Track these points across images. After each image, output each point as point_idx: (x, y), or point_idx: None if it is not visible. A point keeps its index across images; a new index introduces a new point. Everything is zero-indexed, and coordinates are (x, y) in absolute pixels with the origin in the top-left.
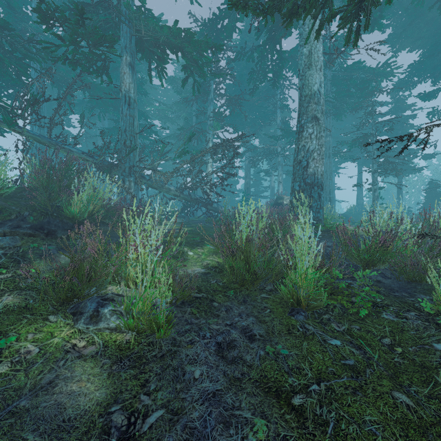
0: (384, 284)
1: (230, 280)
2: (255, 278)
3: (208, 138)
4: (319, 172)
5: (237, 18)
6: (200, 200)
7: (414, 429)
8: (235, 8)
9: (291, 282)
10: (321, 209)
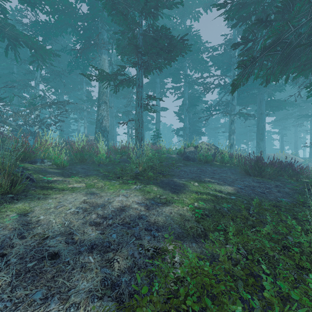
0: (124, 160)
1: (76, 161)
2: (85, 160)
3: (36, 92)
4: (107, 126)
5: (63, 32)
6: (36, 133)
7: None
8: (81, 74)
9: (99, 157)
10: (108, 141)
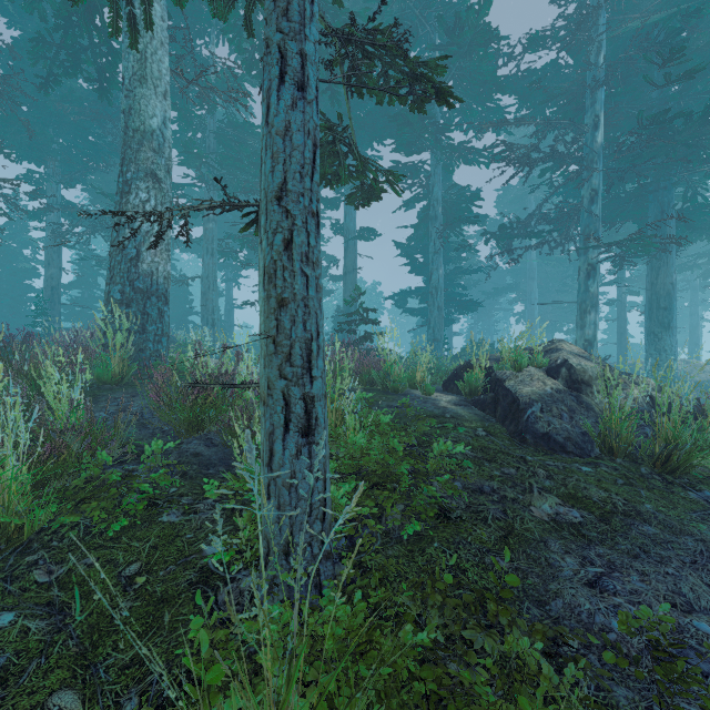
0: (202, 458)
1: None
2: None
3: None
4: (161, 273)
5: None
6: None
7: None
8: None
9: None
10: (164, 337)
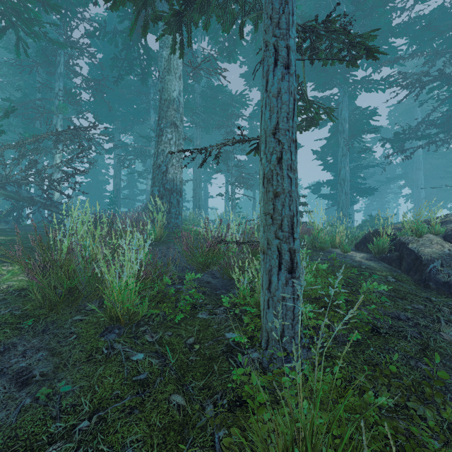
0: (211, 285)
1: (37, 305)
2: (79, 296)
3: (56, 122)
4: (178, 179)
5: None
6: (37, 200)
7: (175, 430)
8: None
9: (109, 297)
10: (180, 215)
